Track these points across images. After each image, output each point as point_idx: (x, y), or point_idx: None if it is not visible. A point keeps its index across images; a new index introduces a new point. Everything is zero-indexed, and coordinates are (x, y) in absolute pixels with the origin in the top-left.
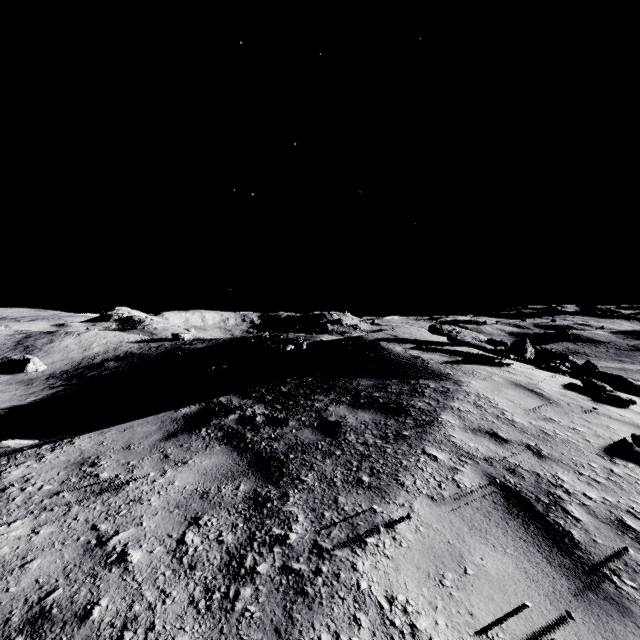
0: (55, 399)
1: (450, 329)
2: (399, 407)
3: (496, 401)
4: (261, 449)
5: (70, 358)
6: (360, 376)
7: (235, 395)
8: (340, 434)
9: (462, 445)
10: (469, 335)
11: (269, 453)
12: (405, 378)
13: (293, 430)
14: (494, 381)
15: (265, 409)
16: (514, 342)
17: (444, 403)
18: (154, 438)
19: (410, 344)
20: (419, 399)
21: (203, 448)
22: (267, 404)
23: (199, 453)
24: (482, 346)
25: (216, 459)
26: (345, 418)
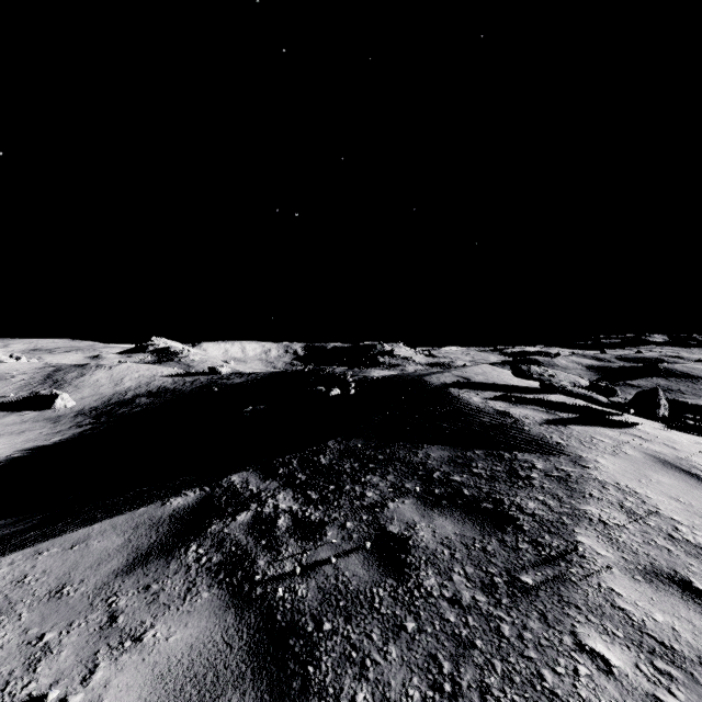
0: (81, 439)
1: (541, 371)
2: (498, 509)
3: (652, 500)
4: (276, 600)
5: (100, 393)
6: (428, 441)
7: (255, 471)
8: (410, 570)
9: (642, 619)
10: (566, 379)
11: (289, 612)
12: (494, 448)
13: (331, 559)
14: (629, 457)
15: (293, 500)
16: (640, 393)
17: (572, 505)
18: (110, 567)
19: (489, 391)
20: (527, 493)
21: (180, 596)
22: (297, 490)
23: (170, 610)
24: (590, 396)
25: (195, 629)
26: (414, 529)
